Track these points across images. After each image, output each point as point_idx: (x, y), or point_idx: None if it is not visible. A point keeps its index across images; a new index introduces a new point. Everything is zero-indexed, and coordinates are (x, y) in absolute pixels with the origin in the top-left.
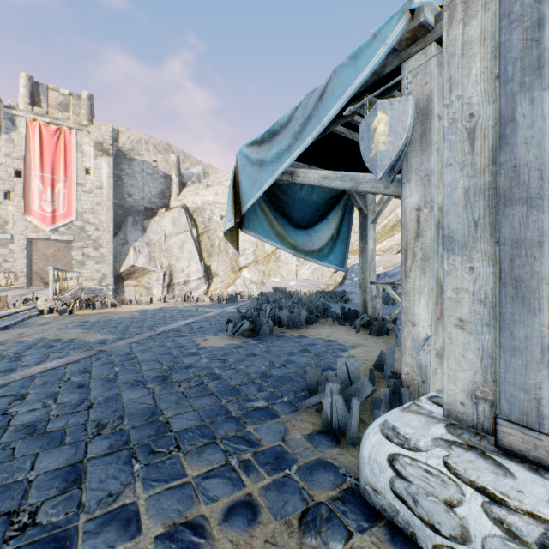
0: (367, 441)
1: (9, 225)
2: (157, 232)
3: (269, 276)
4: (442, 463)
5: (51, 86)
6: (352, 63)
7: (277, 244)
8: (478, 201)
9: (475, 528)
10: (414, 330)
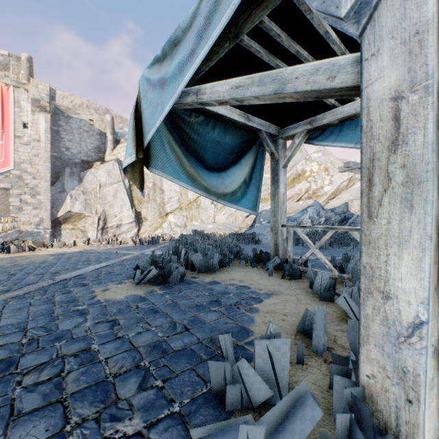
0: None
1: None
2: (92, 181)
3: (191, 220)
4: None
5: None
6: None
7: (188, 186)
8: None
9: None
10: (388, 307)
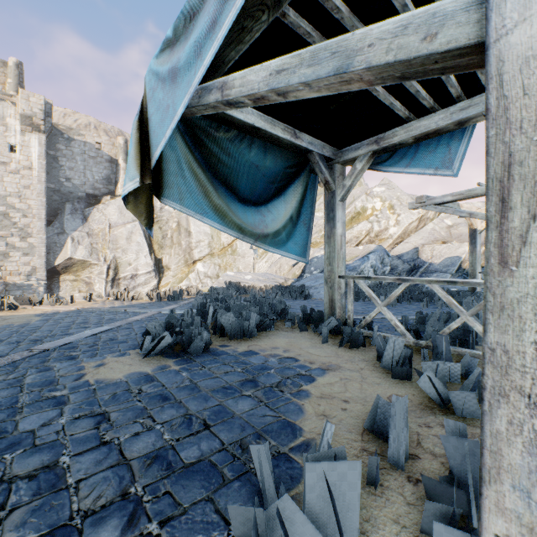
0: None
1: None
2: (100, 221)
3: (225, 270)
4: None
5: None
6: None
7: (216, 224)
8: None
9: None
10: None
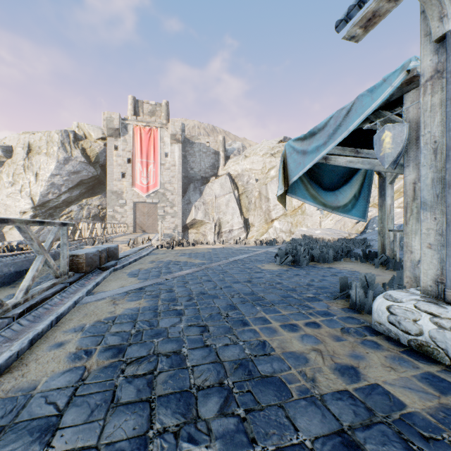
0: (375, 302)
1: (124, 194)
2: (209, 194)
3: (296, 226)
4: (412, 306)
5: (144, 101)
6: (369, 95)
7: (311, 203)
8: (438, 184)
9: (425, 328)
10: (411, 256)
